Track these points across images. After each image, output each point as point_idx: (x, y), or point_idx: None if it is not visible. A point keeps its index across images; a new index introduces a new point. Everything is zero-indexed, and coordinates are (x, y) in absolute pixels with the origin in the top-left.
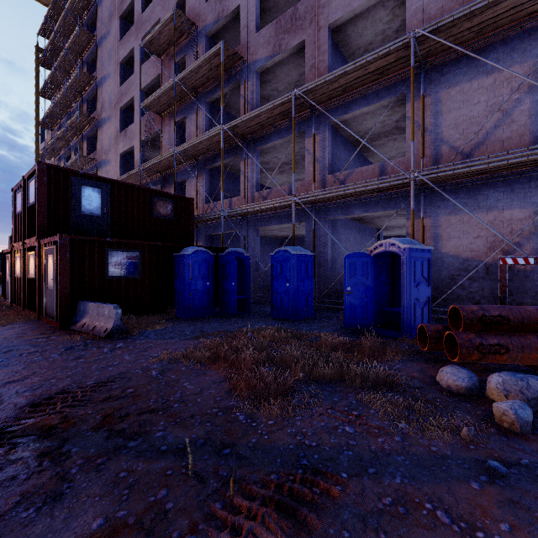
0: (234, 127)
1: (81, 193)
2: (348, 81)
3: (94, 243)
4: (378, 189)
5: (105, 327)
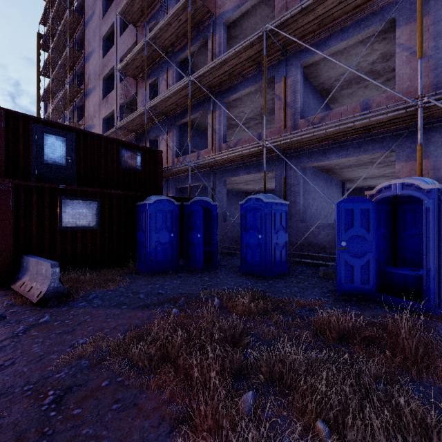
0: (201, 77)
1: (43, 141)
2: (326, 9)
3: (44, 190)
4: (364, 127)
5: (40, 289)
